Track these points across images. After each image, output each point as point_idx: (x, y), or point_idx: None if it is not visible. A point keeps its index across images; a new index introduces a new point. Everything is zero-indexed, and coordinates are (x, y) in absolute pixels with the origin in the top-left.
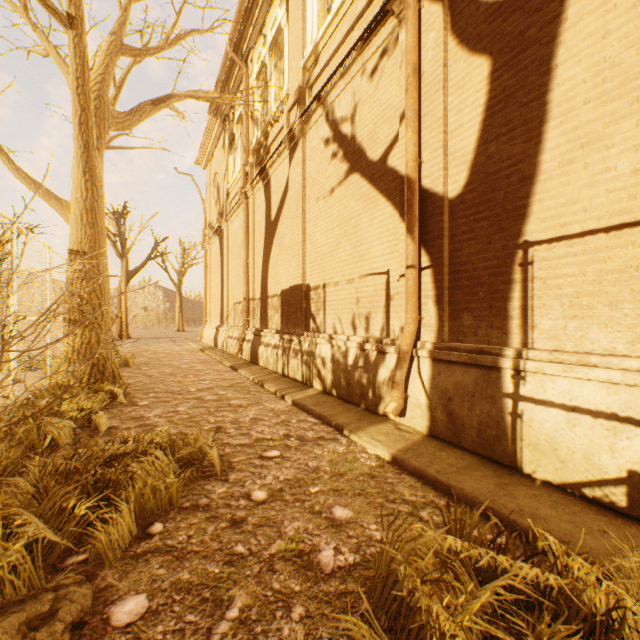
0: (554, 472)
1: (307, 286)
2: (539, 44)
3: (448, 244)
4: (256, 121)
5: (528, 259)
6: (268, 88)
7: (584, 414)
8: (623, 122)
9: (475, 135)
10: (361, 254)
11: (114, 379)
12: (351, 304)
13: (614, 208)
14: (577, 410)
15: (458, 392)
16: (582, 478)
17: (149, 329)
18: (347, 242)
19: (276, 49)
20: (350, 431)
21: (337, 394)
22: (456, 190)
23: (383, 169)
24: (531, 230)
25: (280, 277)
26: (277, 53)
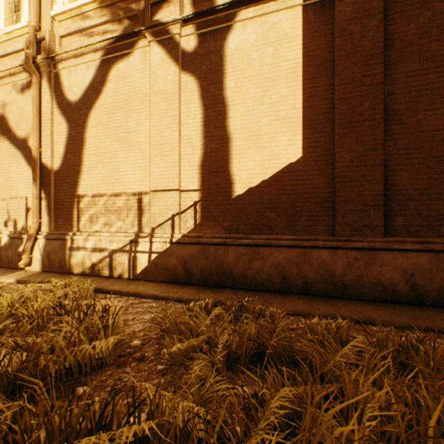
0: (79, 270)
1: None
2: (82, 127)
3: (54, 190)
4: None
5: (79, 200)
6: None
7: (86, 250)
8: (100, 164)
9: (64, 148)
10: (11, 185)
11: None
12: (5, 213)
13: (98, 189)
14: (85, 249)
15: (53, 250)
16: (85, 269)
17: None
18: (2, 177)
19: None
20: None
21: None
22: (57, 168)
23: (25, 144)
24: (80, 190)
25: None
26: None
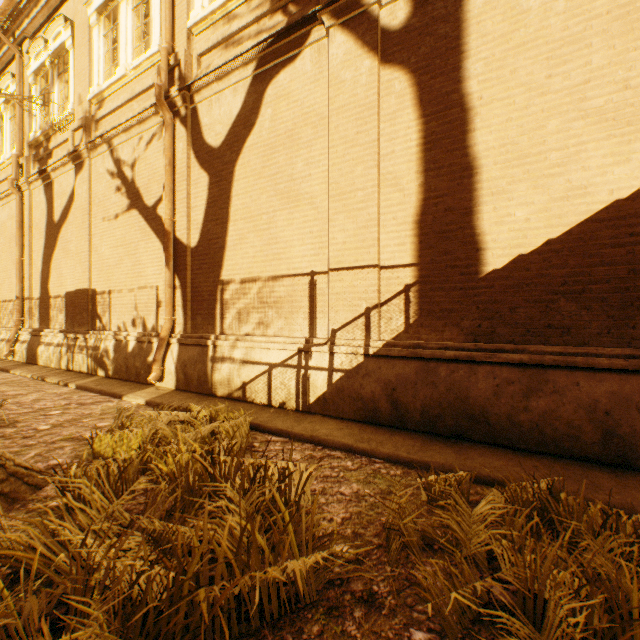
0: (224, 391)
1: (94, 291)
2: (227, 182)
3: (191, 274)
4: (34, 115)
5: (223, 289)
6: (50, 92)
7: (234, 362)
8: (251, 234)
9: (203, 215)
10: (140, 271)
11: None
12: (132, 308)
13: (249, 271)
14: (232, 361)
15: (190, 361)
16: (232, 390)
17: None
18: (129, 260)
19: (60, 59)
20: (122, 395)
21: (119, 377)
22: (194, 243)
23: (155, 214)
24: (224, 274)
25: (65, 279)
26: (61, 63)
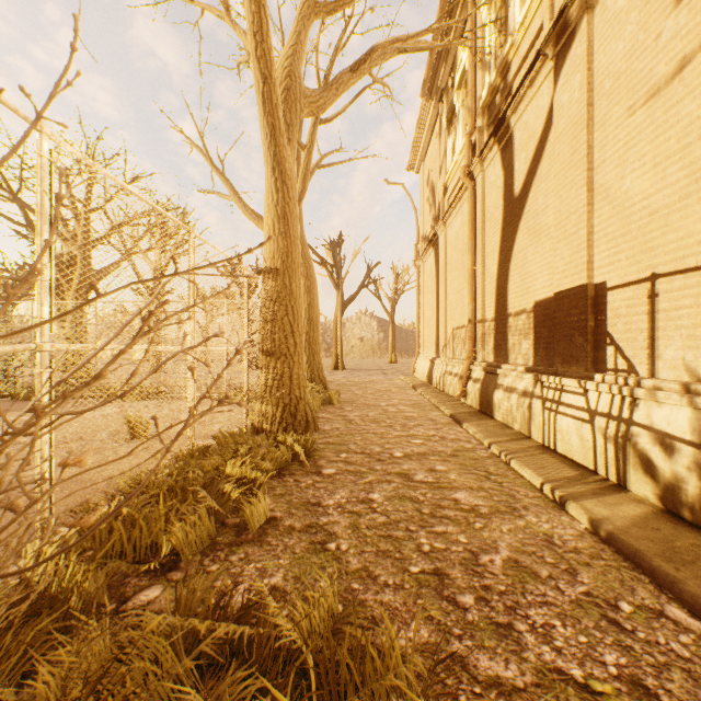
0: None
1: (597, 287)
2: None
3: None
4: (487, 63)
5: None
6: None
7: None
8: None
9: None
10: None
11: (307, 424)
12: None
13: None
14: None
15: None
16: None
17: (364, 360)
18: None
19: None
20: None
21: None
22: None
23: None
24: None
25: (531, 281)
26: None
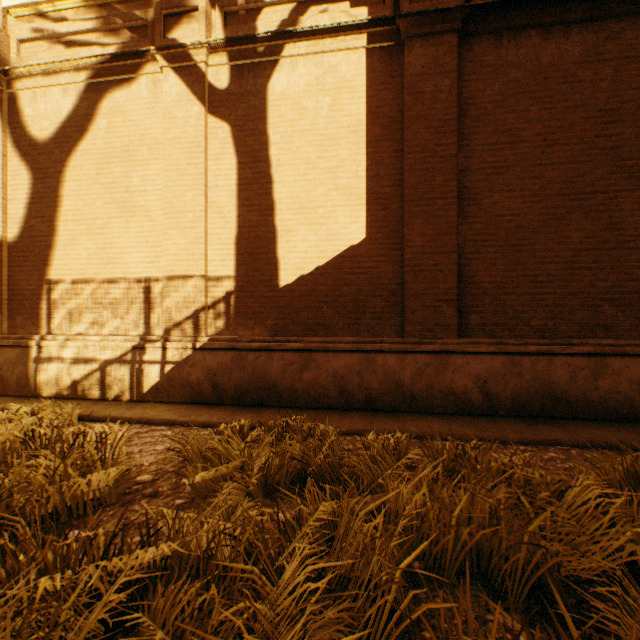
0: (51, 391)
1: None
2: (56, 180)
3: (8, 271)
4: None
5: (51, 288)
6: None
7: (63, 362)
8: (84, 236)
9: (25, 210)
10: None
11: None
12: None
13: (82, 272)
14: (61, 360)
15: (8, 363)
16: (61, 389)
17: None
18: None
19: None
20: None
21: None
22: (13, 238)
23: None
24: (52, 274)
25: None
26: None
